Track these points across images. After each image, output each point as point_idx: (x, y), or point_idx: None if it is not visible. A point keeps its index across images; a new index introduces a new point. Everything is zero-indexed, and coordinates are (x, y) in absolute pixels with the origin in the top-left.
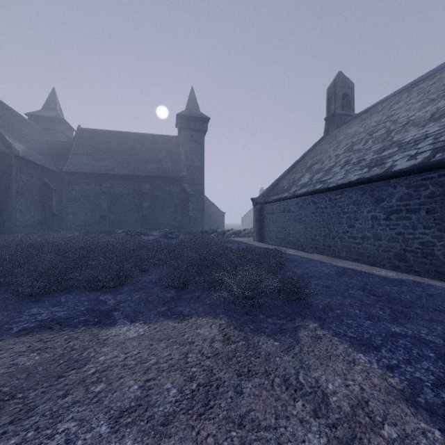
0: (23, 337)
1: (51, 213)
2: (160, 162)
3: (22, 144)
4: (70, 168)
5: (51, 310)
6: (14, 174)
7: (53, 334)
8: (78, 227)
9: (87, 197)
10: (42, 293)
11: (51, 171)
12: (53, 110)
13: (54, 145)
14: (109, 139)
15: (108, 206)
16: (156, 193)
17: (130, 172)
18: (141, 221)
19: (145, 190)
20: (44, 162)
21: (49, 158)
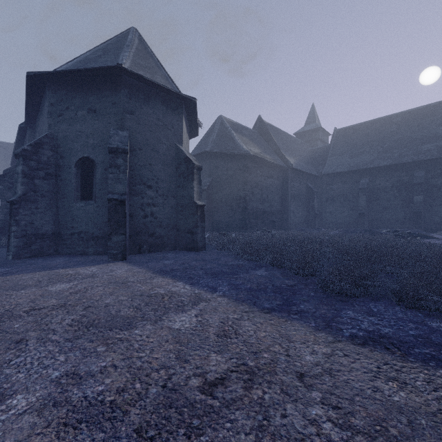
0: (361, 348)
1: (313, 212)
2: (441, 138)
3: (293, 158)
4: (328, 170)
5: (369, 320)
6: (289, 183)
7: (398, 360)
8: (335, 226)
9: (343, 196)
10: (346, 293)
11: (312, 176)
12: (313, 123)
13: (314, 153)
14: (366, 131)
15: (366, 204)
16: (434, 182)
17: (394, 161)
18: (410, 219)
19: (417, 179)
20: (307, 169)
21: (310, 165)
